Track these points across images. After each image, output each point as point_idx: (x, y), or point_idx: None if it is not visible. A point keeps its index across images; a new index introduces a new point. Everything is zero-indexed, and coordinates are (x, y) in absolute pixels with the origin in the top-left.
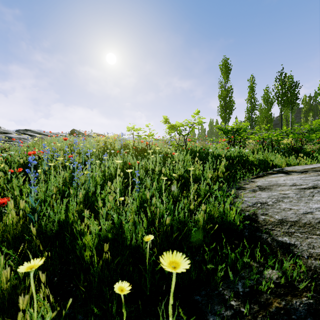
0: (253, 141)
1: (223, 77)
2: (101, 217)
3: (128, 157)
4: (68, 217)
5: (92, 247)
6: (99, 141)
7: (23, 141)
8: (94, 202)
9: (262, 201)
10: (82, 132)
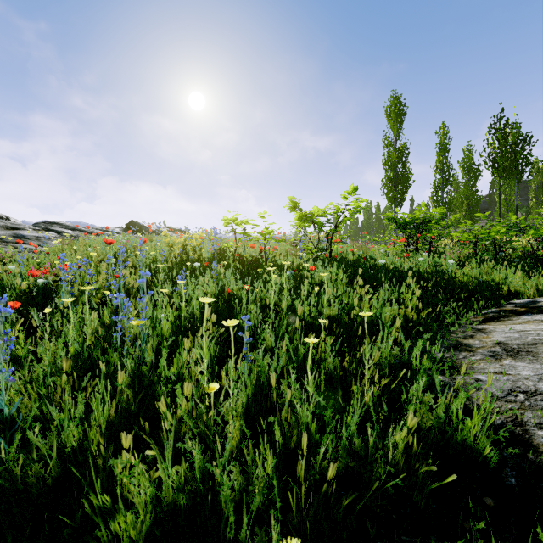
0: (448, 241)
1: (392, 128)
2: (165, 436)
3: (227, 278)
4: (91, 430)
5: (136, 539)
6: (172, 245)
7: (43, 243)
8: (153, 386)
9: (527, 388)
10: (147, 226)
